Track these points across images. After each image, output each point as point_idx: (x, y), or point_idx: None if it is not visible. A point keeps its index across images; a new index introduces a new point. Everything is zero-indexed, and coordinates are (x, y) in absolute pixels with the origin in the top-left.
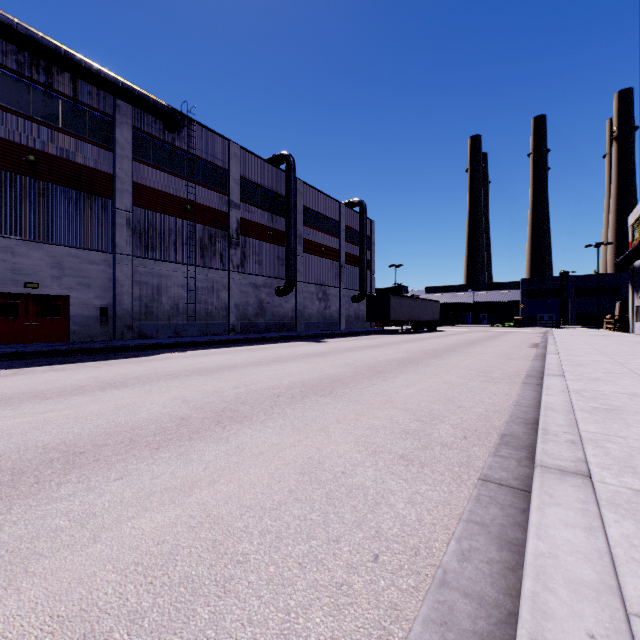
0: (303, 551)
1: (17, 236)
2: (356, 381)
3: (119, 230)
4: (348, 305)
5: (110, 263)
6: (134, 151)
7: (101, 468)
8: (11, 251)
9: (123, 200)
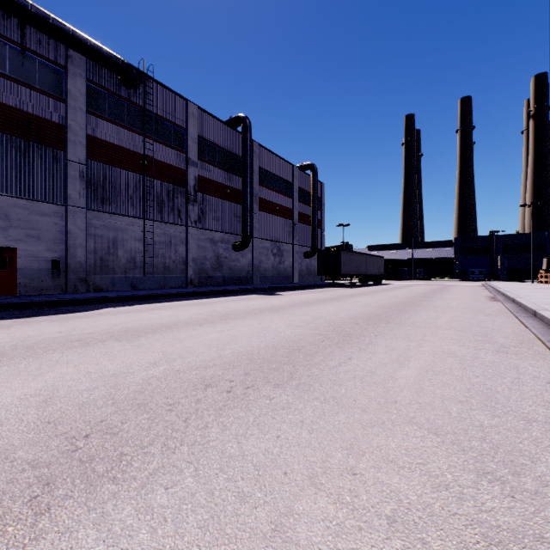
0: None
1: None
2: (323, 351)
3: (72, 182)
4: (300, 260)
5: (62, 215)
6: (88, 104)
7: None
8: None
9: (76, 152)
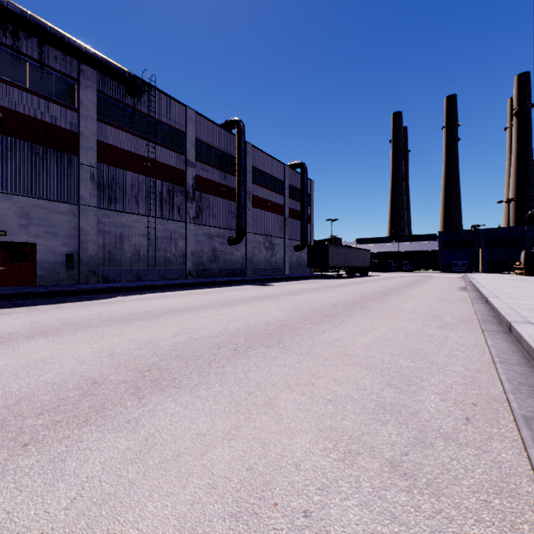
0: None
1: None
2: (305, 327)
3: (84, 184)
4: (291, 253)
5: (75, 214)
6: (98, 112)
7: None
8: None
9: (87, 156)
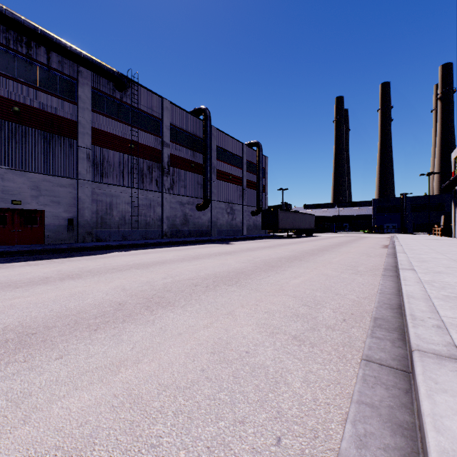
0: (212, 433)
1: (6, 166)
2: (255, 273)
3: (81, 162)
4: (248, 217)
5: (75, 186)
6: (92, 105)
7: (46, 348)
8: (1, 177)
9: (84, 140)
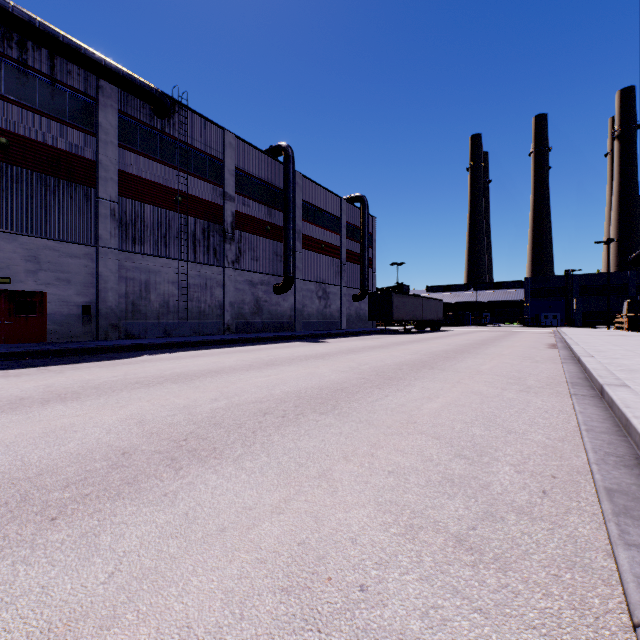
0: None
1: None
2: (364, 391)
3: (103, 221)
4: (349, 304)
5: (93, 257)
6: (120, 137)
7: None
8: None
9: (107, 189)
